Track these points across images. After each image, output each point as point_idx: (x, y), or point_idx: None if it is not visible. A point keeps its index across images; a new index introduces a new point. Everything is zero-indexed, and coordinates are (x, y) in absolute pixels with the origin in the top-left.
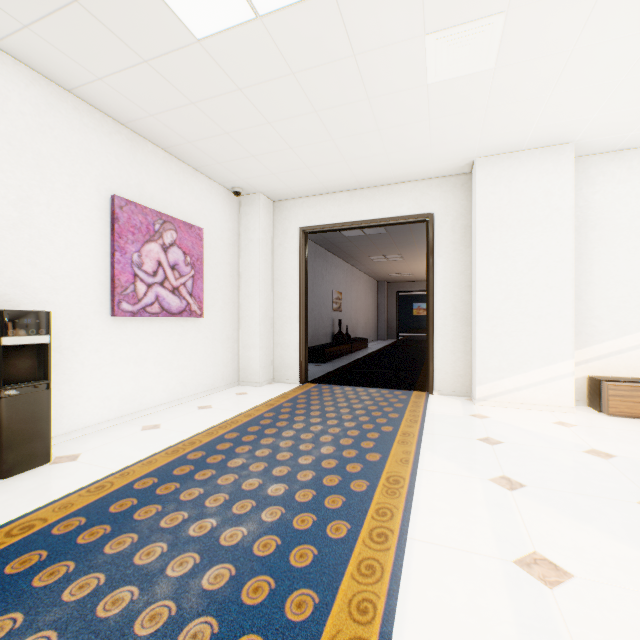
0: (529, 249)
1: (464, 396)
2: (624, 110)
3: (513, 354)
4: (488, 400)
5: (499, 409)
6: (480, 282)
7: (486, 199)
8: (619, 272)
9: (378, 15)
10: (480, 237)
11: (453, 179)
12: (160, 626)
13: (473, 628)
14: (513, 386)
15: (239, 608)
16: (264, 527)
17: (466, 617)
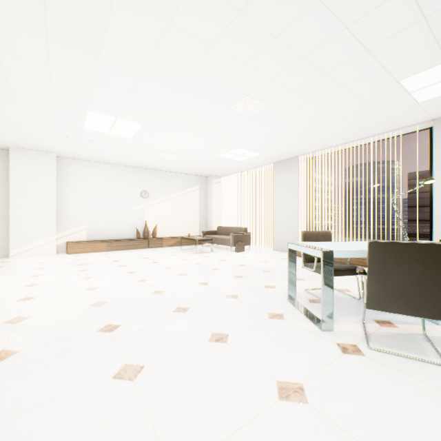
0: (37, 191)
1: (8, 257)
2: (66, 150)
3: (30, 235)
4: (17, 256)
5: (21, 258)
6: (13, 203)
7: (16, 166)
8: (78, 203)
9: None
10: (13, 183)
11: (1, 151)
12: None
13: None
14: (30, 248)
15: None
16: None
17: None
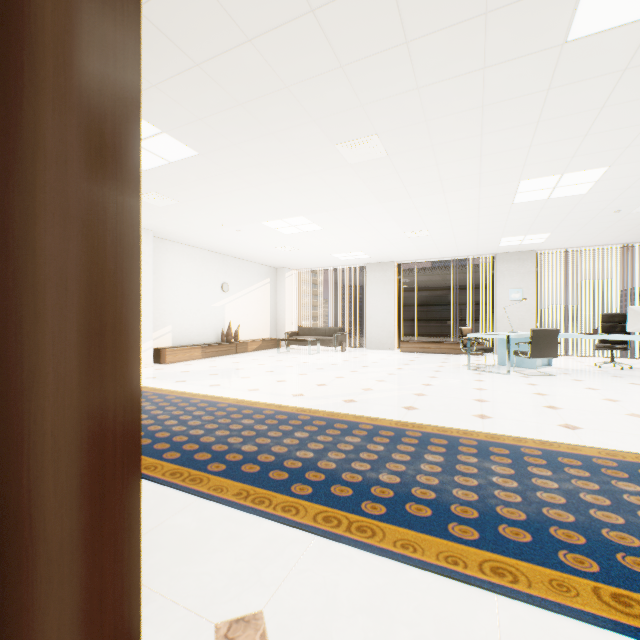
0: None
1: None
2: (179, 231)
3: None
4: None
5: None
6: None
7: None
8: (164, 297)
9: (149, 181)
10: None
11: None
12: (183, 411)
13: (221, 391)
14: None
15: (189, 405)
16: (154, 404)
17: (218, 391)
